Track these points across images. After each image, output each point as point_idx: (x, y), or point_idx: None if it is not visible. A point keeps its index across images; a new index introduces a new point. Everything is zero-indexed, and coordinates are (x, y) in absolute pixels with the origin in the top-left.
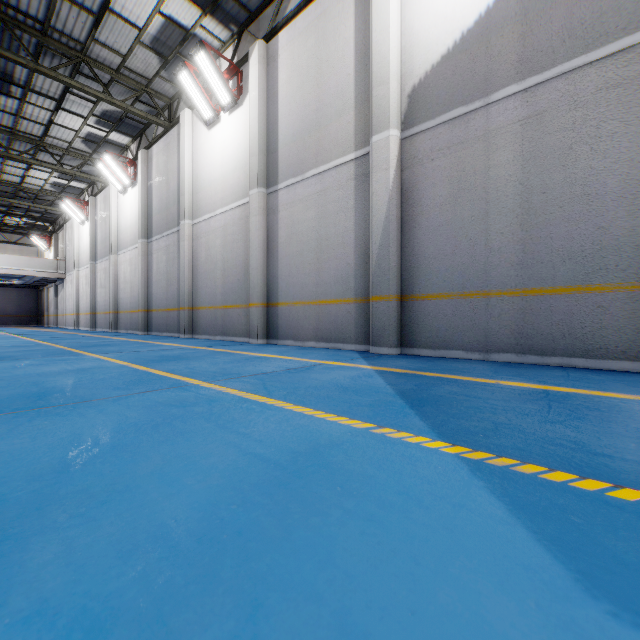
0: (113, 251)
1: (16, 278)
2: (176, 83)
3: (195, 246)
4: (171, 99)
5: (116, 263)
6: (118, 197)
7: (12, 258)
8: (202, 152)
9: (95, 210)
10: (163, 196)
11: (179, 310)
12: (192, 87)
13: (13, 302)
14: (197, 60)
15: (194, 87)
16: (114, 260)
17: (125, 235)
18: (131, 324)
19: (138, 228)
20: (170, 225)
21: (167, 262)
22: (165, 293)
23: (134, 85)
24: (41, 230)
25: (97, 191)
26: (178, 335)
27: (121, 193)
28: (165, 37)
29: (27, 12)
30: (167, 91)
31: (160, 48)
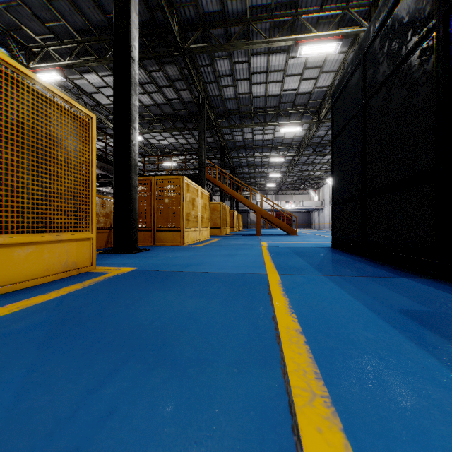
0: None
1: (306, 209)
2: None
3: None
4: None
5: None
6: None
7: (307, 202)
8: None
9: None
10: None
11: None
12: None
13: (300, 218)
14: None
15: None
16: None
17: None
18: None
19: None
20: None
21: None
22: None
23: None
24: (313, 188)
25: None
26: None
27: None
28: None
29: None
30: None
31: None
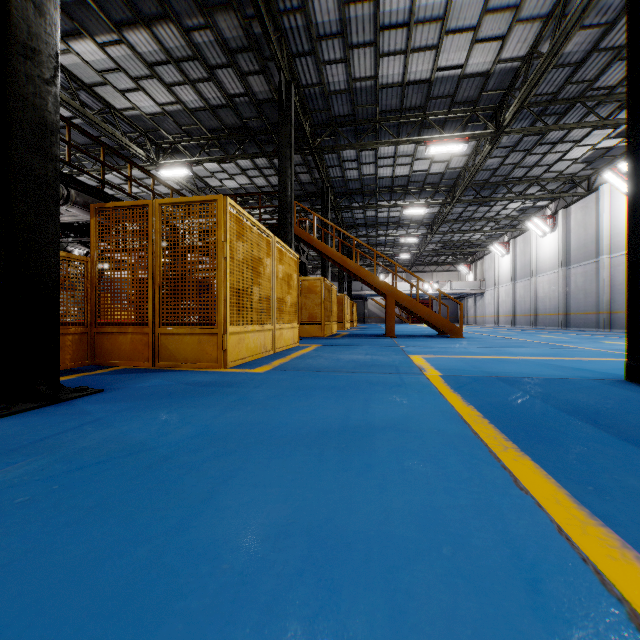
0: (533, 275)
1: (455, 294)
2: (595, 168)
3: (611, 272)
4: (588, 175)
5: (535, 283)
6: (537, 239)
7: (457, 283)
8: (618, 210)
9: (514, 247)
10: (580, 239)
11: (596, 313)
12: (613, 179)
13: (445, 309)
14: (619, 167)
15: (615, 179)
16: (534, 281)
17: (543, 264)
18: (549, 323)
19: (558, 260)
20: (587, 258)
21: (584, 282)
22: (582, 302)
23: (563, 180)
24: (466, 262)
25: (516, 235)
26: (595, 330)
27: (541, 237)
28: (592, 155)
29: (515, 177)
30: (586, 173)
31: (587, 160)
